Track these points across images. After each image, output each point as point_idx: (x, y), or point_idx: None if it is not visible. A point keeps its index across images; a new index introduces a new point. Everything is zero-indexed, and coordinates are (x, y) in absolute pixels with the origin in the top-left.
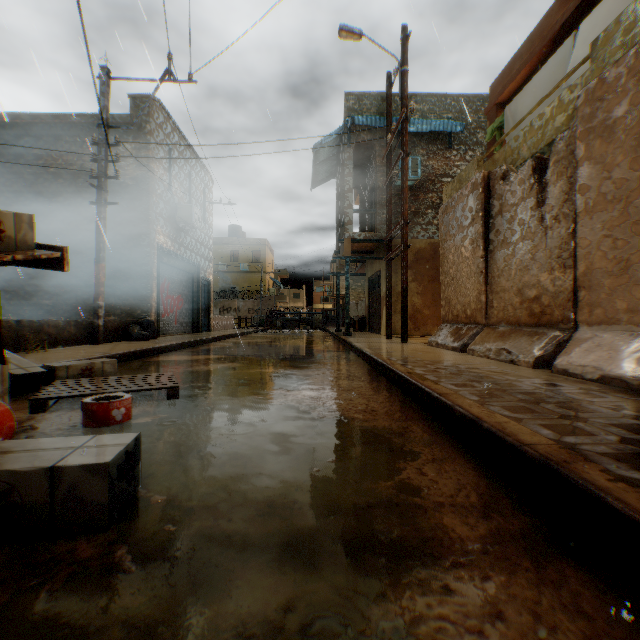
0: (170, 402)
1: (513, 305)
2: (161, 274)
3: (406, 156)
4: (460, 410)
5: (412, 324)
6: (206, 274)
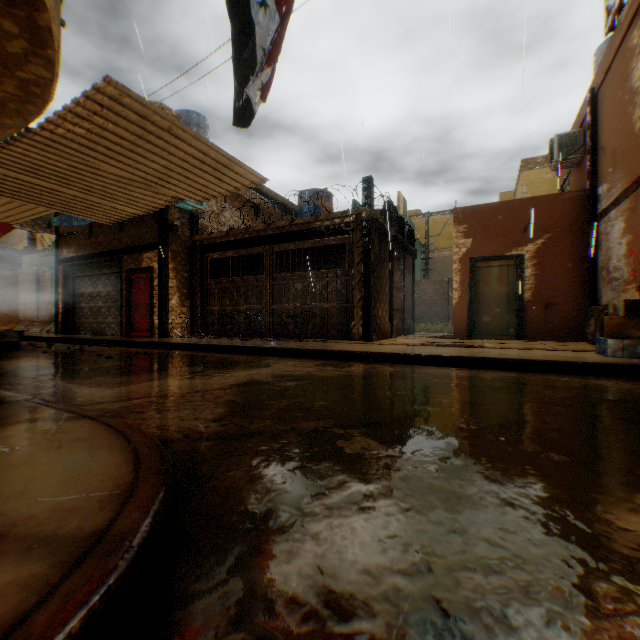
0: None
1: (47, 315)
2: None
3: None
4: None
5: (3, 322)
6: None
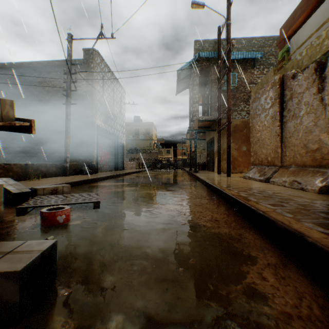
0: (94, 210)
1: (300, 154)
2: (99, 140)
3: (229, 71)
4: (282, 225)
5: (232, 166)
6: (122, 140)
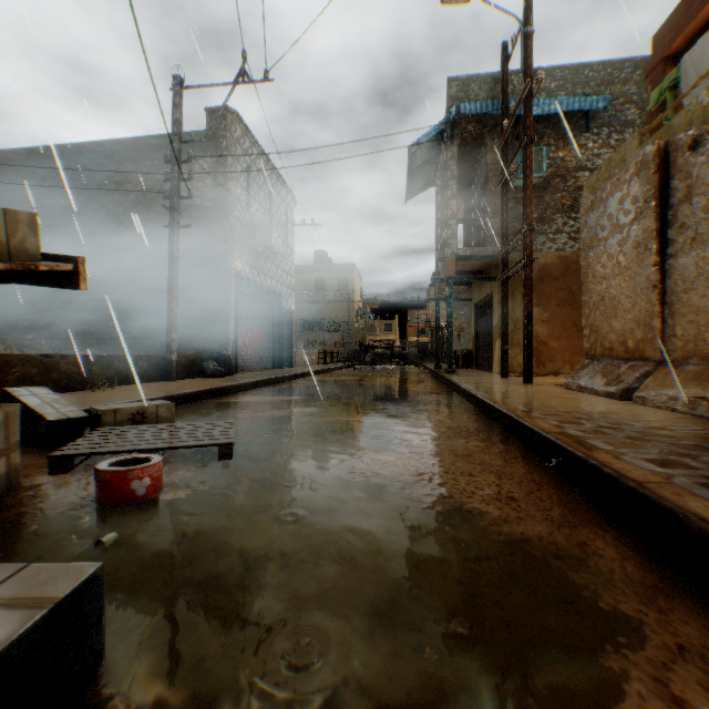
0: (220, 464)
1: None
2: (239, 304)
3: (530, 142)
4: (704, 527)
5: (534, 360)
6: (288, 304)
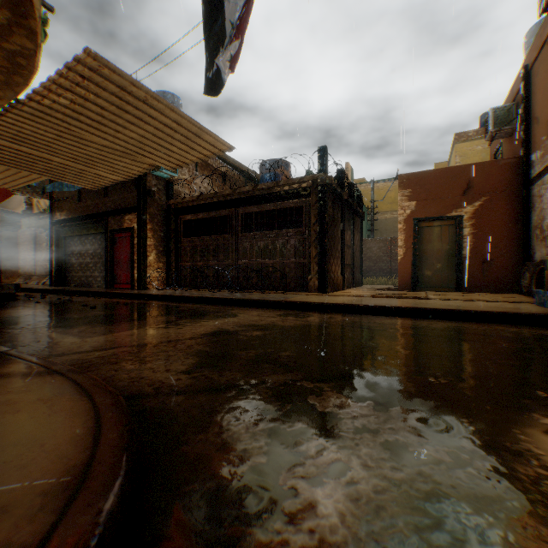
0: None
1: (43, 270)
2: None
3: None
4: None
5: (6, 276)
6: None
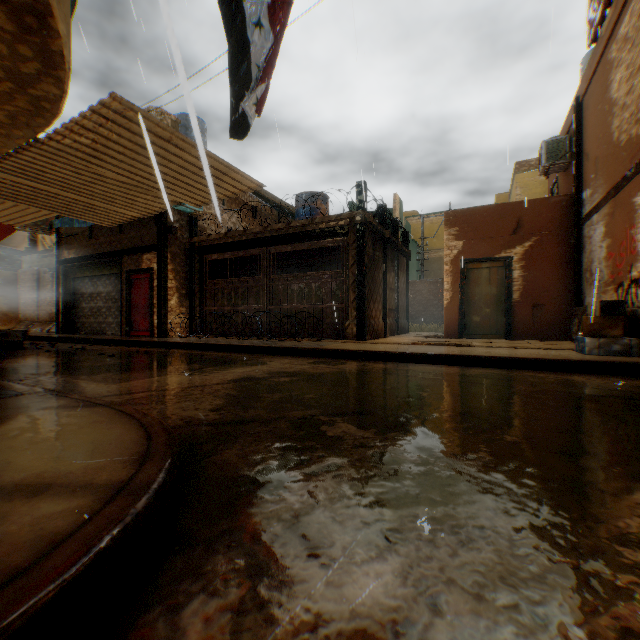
0: None
1: (48, 315)
2: None
3: None
4: None
5: (3, 322)
6: None
